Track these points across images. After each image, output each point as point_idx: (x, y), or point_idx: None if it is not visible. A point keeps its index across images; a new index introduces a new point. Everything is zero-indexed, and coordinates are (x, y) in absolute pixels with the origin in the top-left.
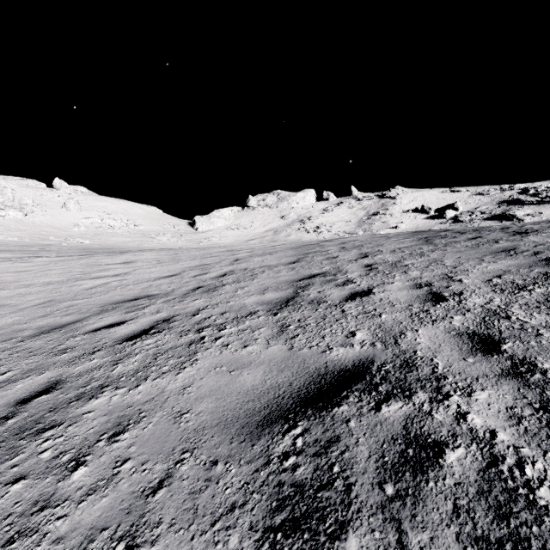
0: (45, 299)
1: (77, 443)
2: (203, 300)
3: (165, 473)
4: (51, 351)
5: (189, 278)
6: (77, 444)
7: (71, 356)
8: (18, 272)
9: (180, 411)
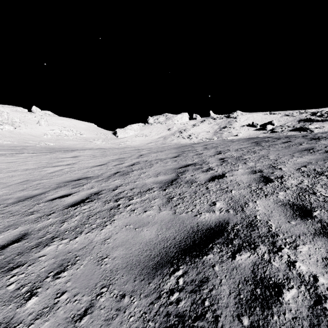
0: (24, 179)
1: (33, 279)
2: (119, 180)
3: (89, 303)
4: (24, 213)
5: (112, 166)
6: (33, 279)
7: (36, 216)
8: (9, 163)
9: (101, 256)
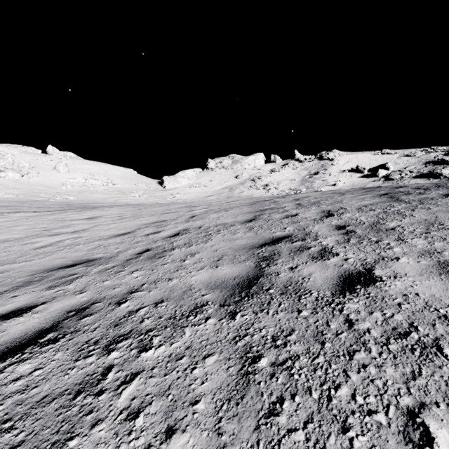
0: None
1: None
2: (142, 272)
3: None
4: None
5: (141, 237)
6: None
7: None
8: None
9: None
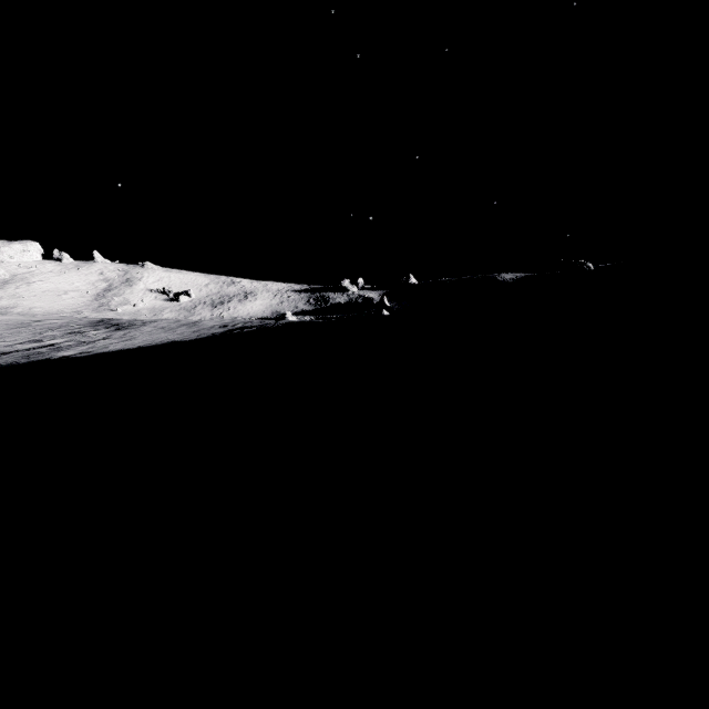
0: None
1: None
2: None
3: None
4: None
5: None
6: None
7: None
8: None
9: None
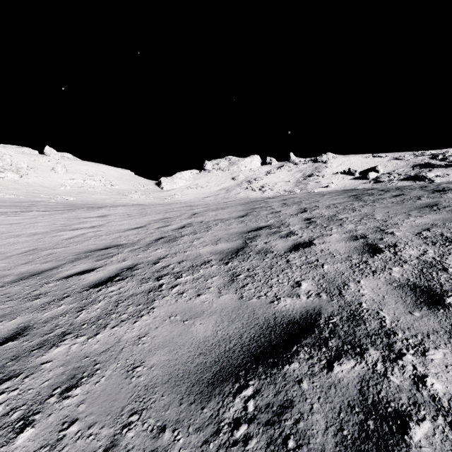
0: (30, 248)
1: (29, 398)
2: (163, 249)
3: (110, 441)
4: (26, 297)
5: (153, 230)
6: (29, 399)
7: (42, 301)
8: (10, 224)
9: (133, 363)
